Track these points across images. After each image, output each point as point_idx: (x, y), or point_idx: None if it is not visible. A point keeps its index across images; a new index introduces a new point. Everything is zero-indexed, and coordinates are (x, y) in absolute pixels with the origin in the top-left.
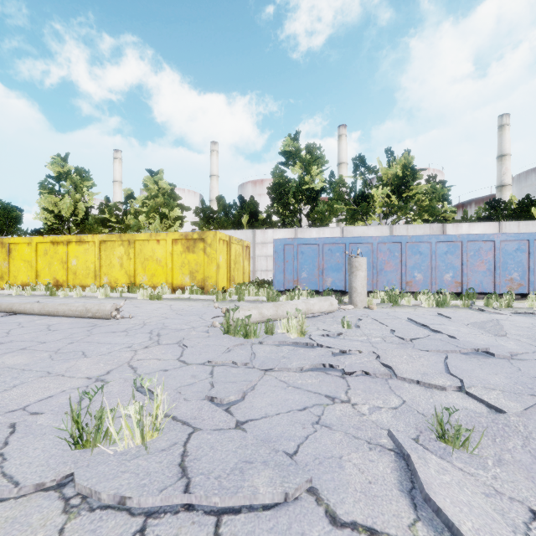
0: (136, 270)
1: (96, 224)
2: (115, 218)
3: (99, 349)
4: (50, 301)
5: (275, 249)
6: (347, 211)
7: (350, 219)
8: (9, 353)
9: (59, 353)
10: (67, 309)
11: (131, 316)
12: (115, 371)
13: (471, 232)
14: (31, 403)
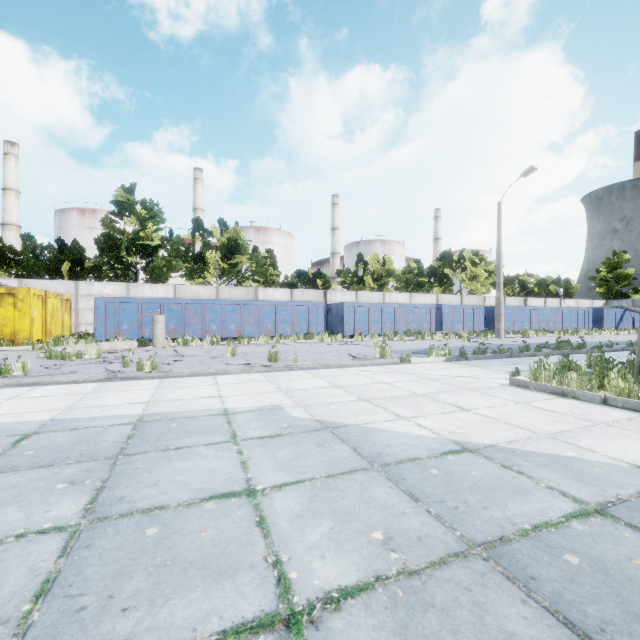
0: None
1: None
2: None
3: None
4: None
5: (97, 306)
6: (187, 268)
7: (188, 276)
8: None
9: None
10: None
11: None
12: None
13: (274, 295)
14: None
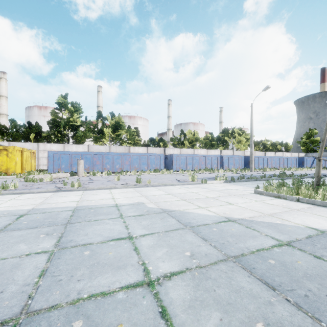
0: None
1: None
2: None
3: None
4: None
5: (49, 156)
6: (94, 136)
7: (95, 140)
8: None
9: None
10: None
11: None
12: None
13: (138, 150)
14: None
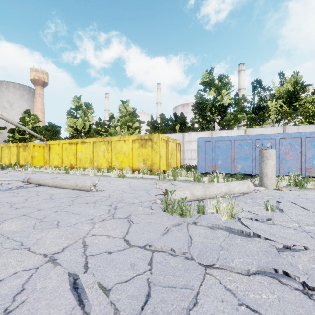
0: (112, 159)
1: (95, 133)
2: (104, 129)
3: (70, 220)
4: (64, 177)
5: (198, 145)
6: (248, 118)
7: (250, 123)
8: (13, 218)
9: (42, 222)
10: (66, 184)
11: (102, 190)
12: (69, 248)
13: None
14: None
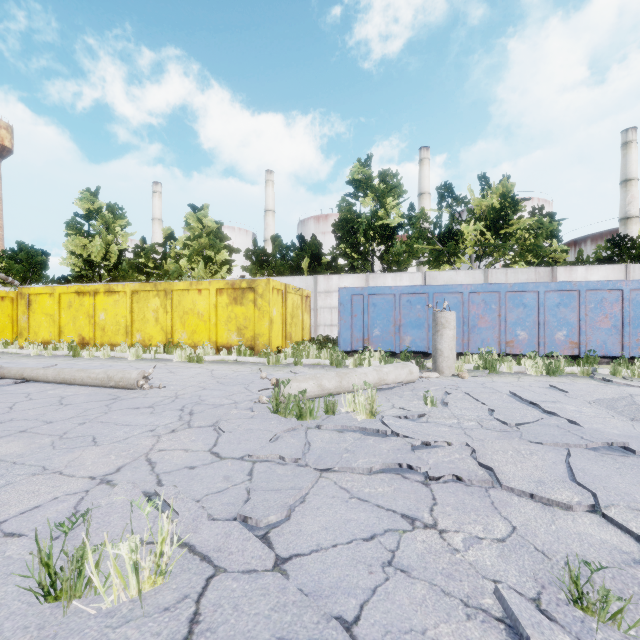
0: (174, 326)
1: (131, 270)
2: (153, 262)
3: (114, 433)
4: (72, 364)
5: (340, 301)
6: (431, 252)
7: (434, 261)
8: (4, 437)
9: (63, 439)
10: (86, 376)
11: (161, 385)
12: (127, 467)
13: (588, 277)
14: (10, 517)
